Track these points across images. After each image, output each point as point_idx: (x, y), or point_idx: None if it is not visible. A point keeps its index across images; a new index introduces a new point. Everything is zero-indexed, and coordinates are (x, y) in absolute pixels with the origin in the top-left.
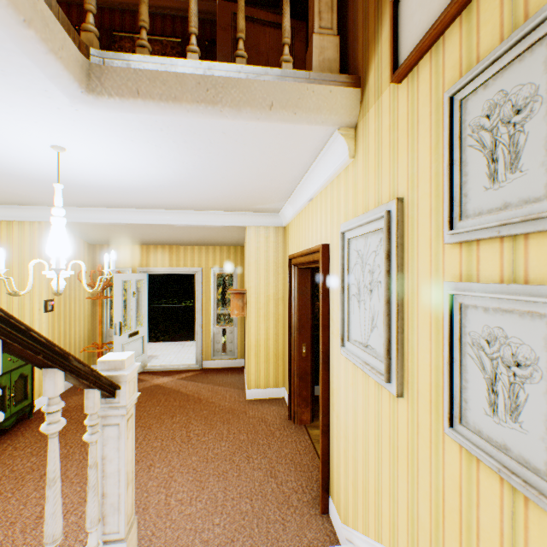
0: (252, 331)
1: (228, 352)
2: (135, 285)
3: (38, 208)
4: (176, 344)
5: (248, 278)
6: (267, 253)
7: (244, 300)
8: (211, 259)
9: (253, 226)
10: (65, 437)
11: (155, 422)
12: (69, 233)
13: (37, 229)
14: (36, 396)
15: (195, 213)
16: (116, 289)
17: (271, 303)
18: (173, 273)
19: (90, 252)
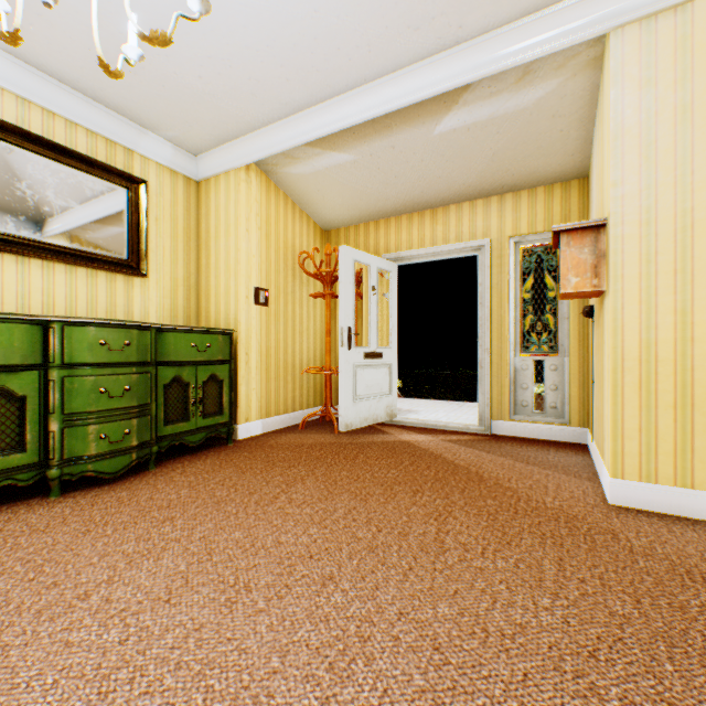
0: (627, 317)
1: (546, 410)
2: (375, 277)
3: (238, 141)
4: (449, 402)
5: (612, 173)
6: (685, 84)
7: (598, 247)
8: (508, 219)
9: (631, 21)
10: (240, 475)
11: (378, 493)
12: (291, 204)
13: (242, 181)
14: (241, 418)
15: (466, 48)
16: (342, 271)
17: (699, 233)
18: (437, 256)
19: (323, 242)
